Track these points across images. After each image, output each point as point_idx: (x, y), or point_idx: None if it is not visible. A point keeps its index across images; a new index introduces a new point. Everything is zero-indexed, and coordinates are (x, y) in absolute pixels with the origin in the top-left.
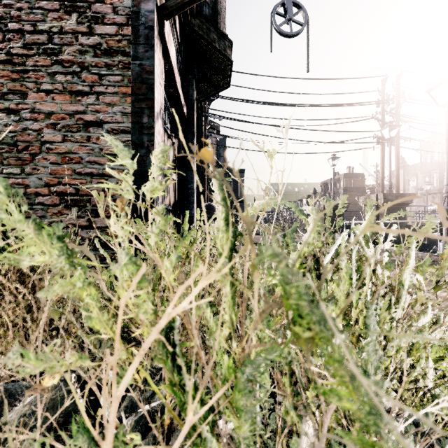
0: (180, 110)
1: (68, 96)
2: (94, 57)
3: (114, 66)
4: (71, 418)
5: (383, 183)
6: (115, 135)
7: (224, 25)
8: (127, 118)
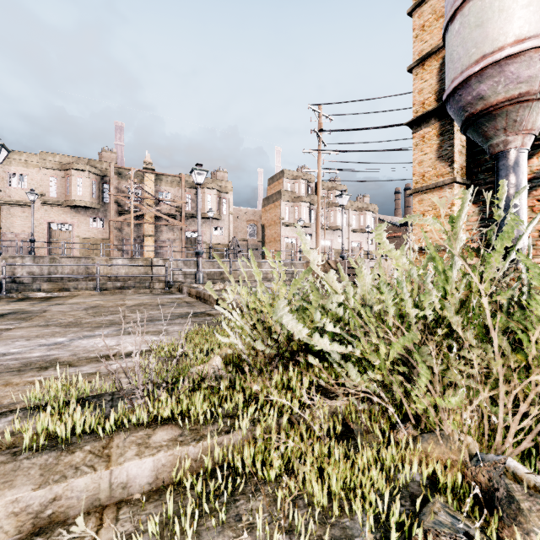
0: None
1: None
2: None
3: None
4: None
5: None
6: None
7: None
8: None
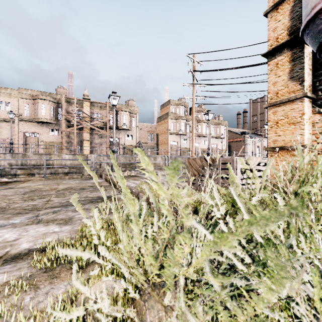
0: None
1: None
2: None
3: None
4: None
5: None
6: None
7: None
8: None
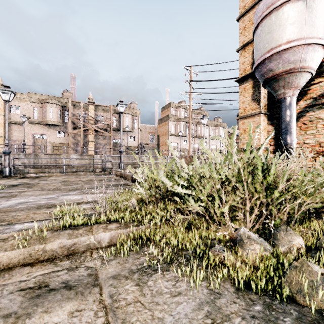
0: None
1: None
2: None
3: None
4: None
5: None
6: None
7: None
8: None
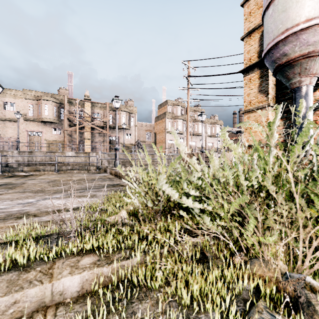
0: None
1: None
2: None
3: None
4: None
5: None
6: None
7: None
8: None
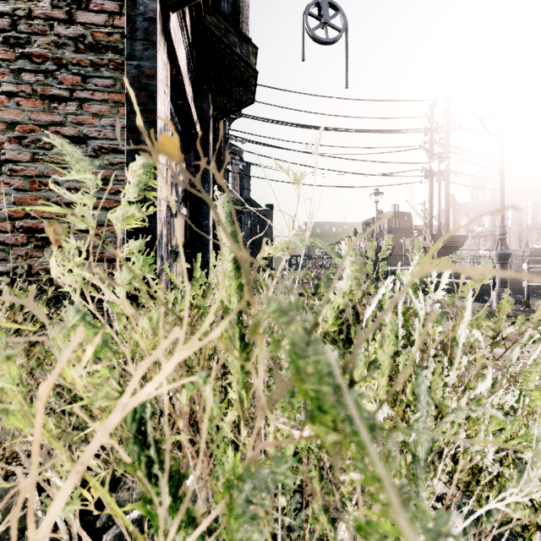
0: (192, 128)
1: (39, 101)
2: (75, 52)
3: (103, 66)
4: (23, 538)
5: (431, 223)
6: (105, 155)
7: (247, 26)
8: (121, 134)
